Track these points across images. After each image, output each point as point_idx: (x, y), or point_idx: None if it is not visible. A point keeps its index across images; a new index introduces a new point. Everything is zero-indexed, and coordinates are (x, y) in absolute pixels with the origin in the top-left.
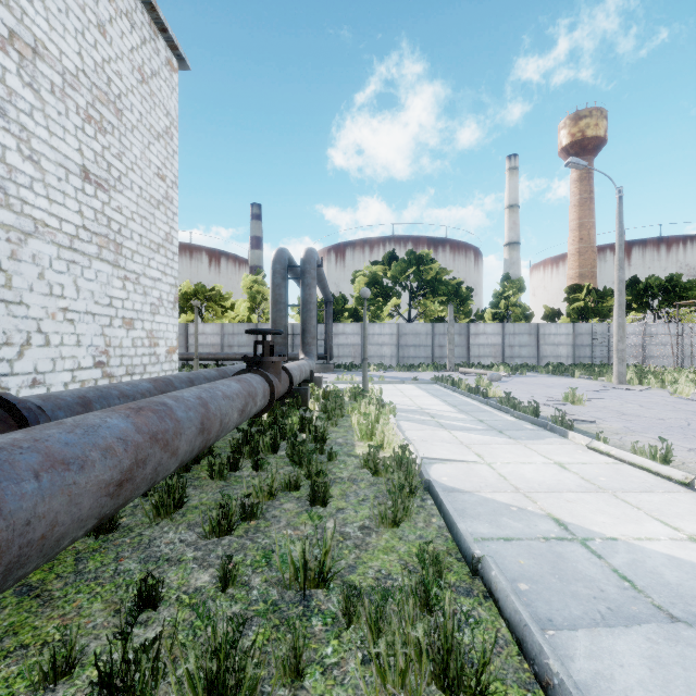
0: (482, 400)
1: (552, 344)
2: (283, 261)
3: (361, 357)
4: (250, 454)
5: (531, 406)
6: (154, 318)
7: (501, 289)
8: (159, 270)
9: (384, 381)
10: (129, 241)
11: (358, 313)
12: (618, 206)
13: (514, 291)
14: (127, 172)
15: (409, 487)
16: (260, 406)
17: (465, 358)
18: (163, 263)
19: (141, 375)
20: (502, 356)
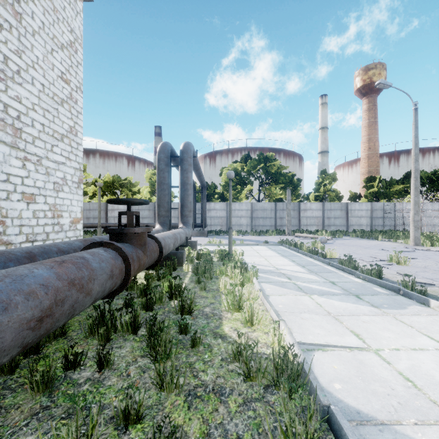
0: (324, 261)
1: (357, 216)
2: (166, 151)
3: (226, 225)
4: (105, 336)
5: (374, 268)
6: (58, 194)
7: (321, 180)
8: (63, 155)
9: (243, 243)
10: (30, 128)
11: (224, 196)
12: (414, 115)
13: (330, 181)
14: (28, 68)
15: (305, 432)
16: (103, 290)
17: (297, 226)
18: (67, 150)
19: (44, 242)
20: (323, 224)
